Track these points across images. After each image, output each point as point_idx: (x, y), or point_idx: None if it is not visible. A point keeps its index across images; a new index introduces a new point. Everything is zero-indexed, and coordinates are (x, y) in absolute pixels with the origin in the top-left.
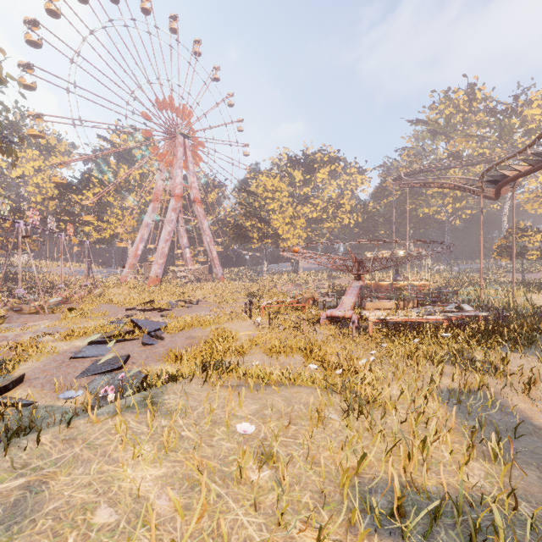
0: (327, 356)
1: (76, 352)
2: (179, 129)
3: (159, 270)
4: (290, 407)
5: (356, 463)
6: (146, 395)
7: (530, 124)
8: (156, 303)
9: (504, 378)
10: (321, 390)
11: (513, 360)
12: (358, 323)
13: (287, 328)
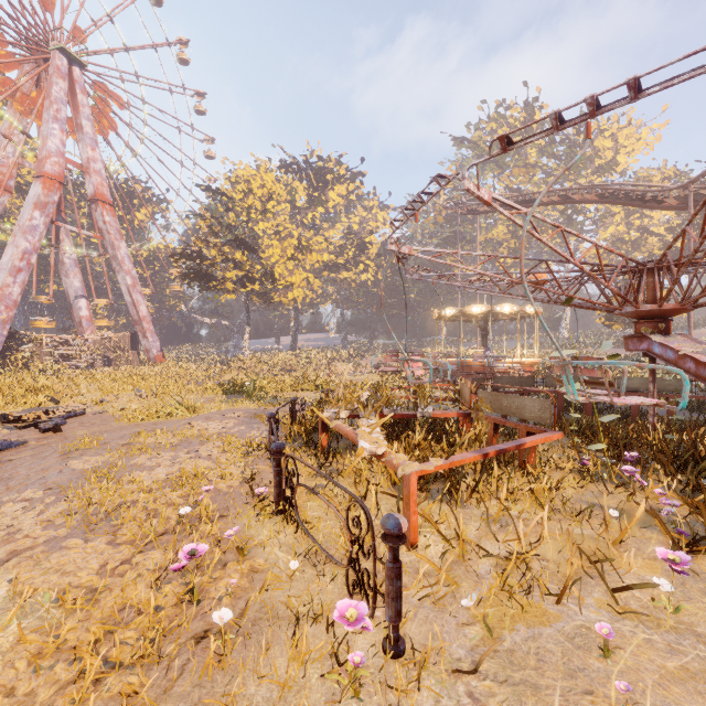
0: None
1: None
2: (57, 43)
3: None
4: None
5: None
6: None
7: (601, 159)
8: None
9: None
10: None
11: None
12: None
13: None
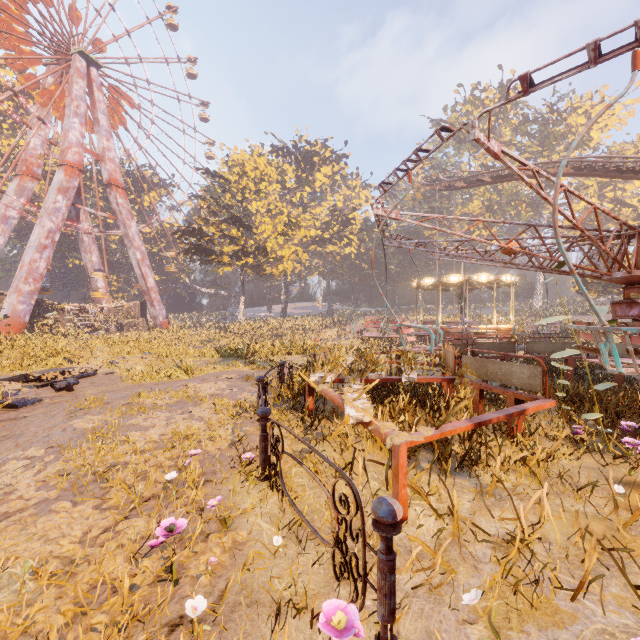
0: None
1: None
2: (77, 47)
3: (22, 306)
4: None
5: None
6: None
7: (574, 136)
8: None
9: None
10: None
11: None
12: None
13: None
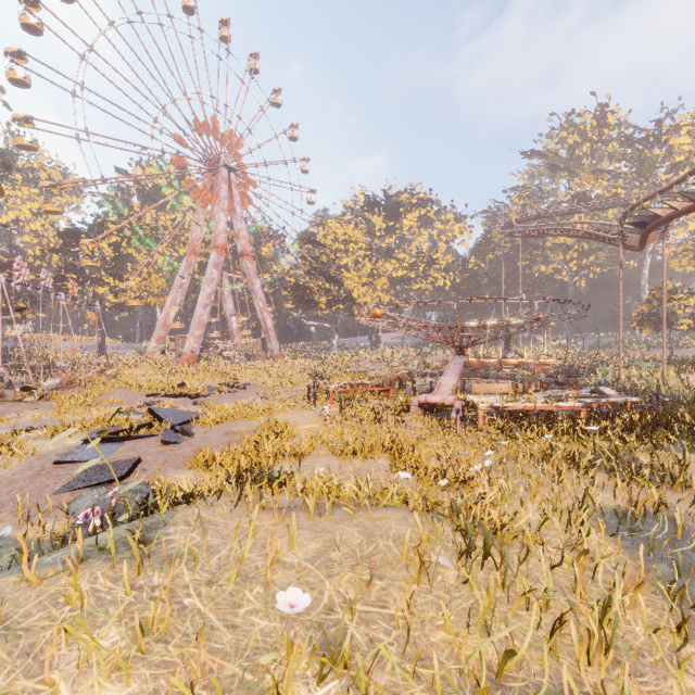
0: (423, 459)
1: (64, 455)
2: (222, 160)
3: (196, 345)
4: (371, 545)
5: (491, 655)
6: (137, 526)
7: (677, 157)
8: (188, 387)
9: (686, 491)
10: (419, 514)
11: (693, 464)
12: (463, 413)
13: (365, 419)
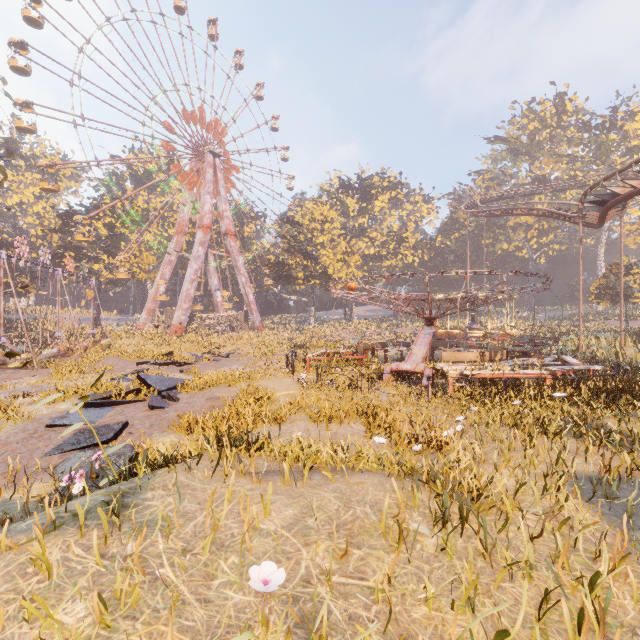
0: (396, 423)
1: (56, 418)
2: (208, 147)
3: (183, 317)
4: (349, 511)
5: (477, 634)
6: (115, 491)
7: (632, 141)
8: (175, 356)
9: None
10: (395, 479)
11: None
12: (433, 380)
13: (340, 385)
